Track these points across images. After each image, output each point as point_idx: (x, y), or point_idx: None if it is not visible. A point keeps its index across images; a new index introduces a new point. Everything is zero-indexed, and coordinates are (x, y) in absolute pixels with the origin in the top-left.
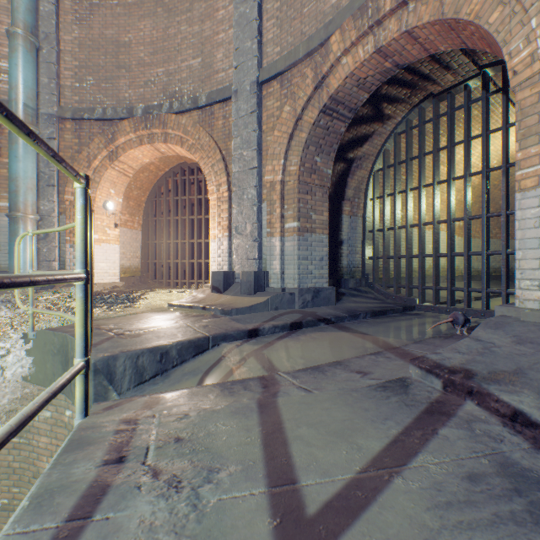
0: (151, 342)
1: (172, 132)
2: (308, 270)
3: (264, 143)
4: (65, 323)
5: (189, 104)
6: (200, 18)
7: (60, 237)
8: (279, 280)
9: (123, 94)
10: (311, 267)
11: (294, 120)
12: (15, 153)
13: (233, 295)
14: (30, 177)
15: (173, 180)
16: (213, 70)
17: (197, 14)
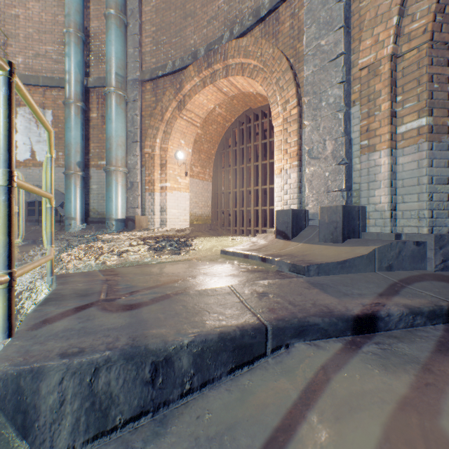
0: (142, 330)
1: (232, 63)
2: (448, 202)
3: (354, 15)
4: (123, 265)
5: (249, 20)
6: None
7: (142, 187)
8: (387, 220)
9: (189, 43)
10: None
11: None
12: (109, 117)
13: (306, 243)
14: (119, 135)
15: (238, 130)
16: None
17: None
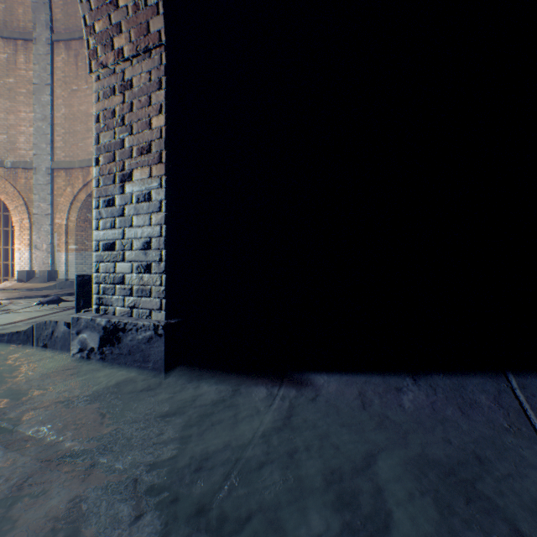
0: None
1: None
2: (84, 270)
3: (56, 201)
4: None
5: None
6: (6, 110)
7: None
8: (65, 275)
9: None
10: (86, 268)
11: (74, 196)
12: None
13: (34, 283)
14: None
15: None
16: (18, 147)
17: (3, 107)
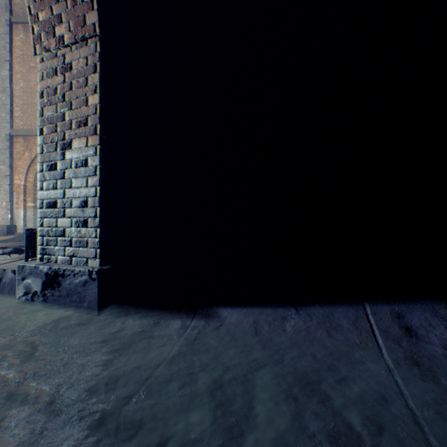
0: None
1: None
2: None
3: (15, 164)
4: None
5: None
6: None
7: None
8: (24, 229)
9: None
10: None
11: (32, 160)
12: None
13: None
14: None
15: None
16: None
17: None
